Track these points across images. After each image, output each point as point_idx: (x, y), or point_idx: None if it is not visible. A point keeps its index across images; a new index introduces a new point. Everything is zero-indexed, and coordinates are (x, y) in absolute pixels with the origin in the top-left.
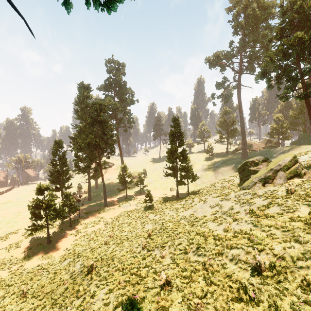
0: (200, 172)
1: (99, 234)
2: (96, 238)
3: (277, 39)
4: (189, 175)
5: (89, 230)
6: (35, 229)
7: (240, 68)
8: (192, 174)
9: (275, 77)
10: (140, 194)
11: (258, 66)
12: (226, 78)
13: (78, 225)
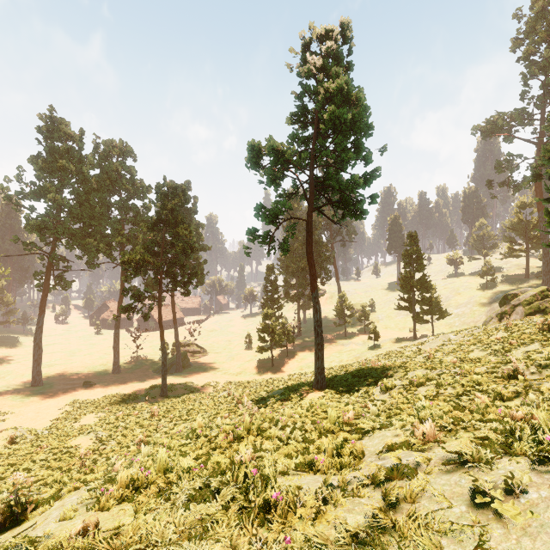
0: (463, 307)
1: None
2: None
3: None
4: (433, 310)
5: (307, 361)
6: (264, 349)
7: (541, 135)
8: (440, 309)
9: None
10: (364, 333)
11: None
12: (513, 155)
13: (295, 356)
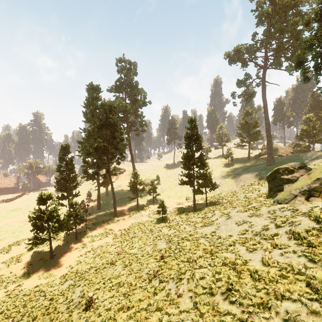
0: (219, 179)
1: (106, 249)
2: (102, 255)
3: (316, 20)
4: (208, 183)
5: (96, 243)
6: (35, 243)
7: (265, 62)
8: (211, 182)
9: (313, 67)
10: (153, 203)
11: (286, 60)
12: (249, 74)
13: (85, 238)
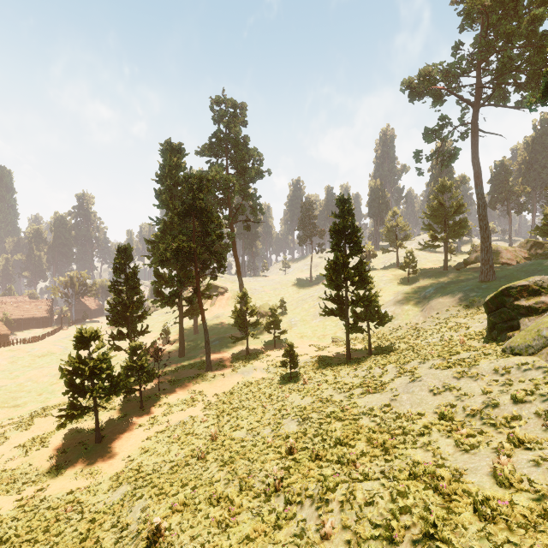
0: (392, 306)
1: (191, 429)
2: (185, 439)
3: None
4: (372, 314)
5: (175, 418)
6: (70, 415)
7: (478, 95)
8: (378, 311)
9: None
10: (274, 347)
11: (516, 90)
12: (447, 118)
13: (156, 407)
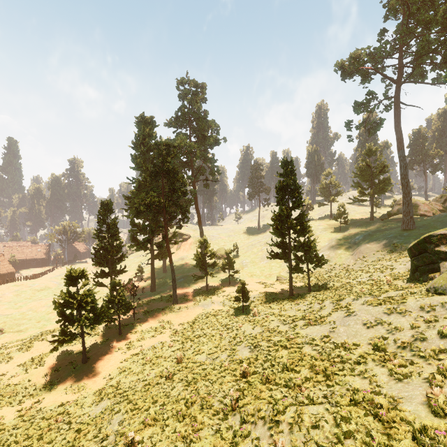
0: (327, 251)
1: (161, 353)
2: (155, 361)
3: None
4: (311, 257)
5: (147, 343)
6: (62, 340)
7: (400, 73)
8: (316, 255)
9: None
10: (229, 284)
11: (432, 69)
12: (373, 93)
13: (132, 333)
